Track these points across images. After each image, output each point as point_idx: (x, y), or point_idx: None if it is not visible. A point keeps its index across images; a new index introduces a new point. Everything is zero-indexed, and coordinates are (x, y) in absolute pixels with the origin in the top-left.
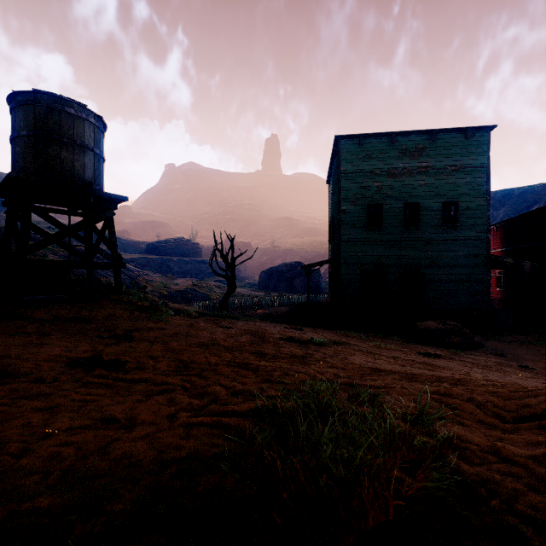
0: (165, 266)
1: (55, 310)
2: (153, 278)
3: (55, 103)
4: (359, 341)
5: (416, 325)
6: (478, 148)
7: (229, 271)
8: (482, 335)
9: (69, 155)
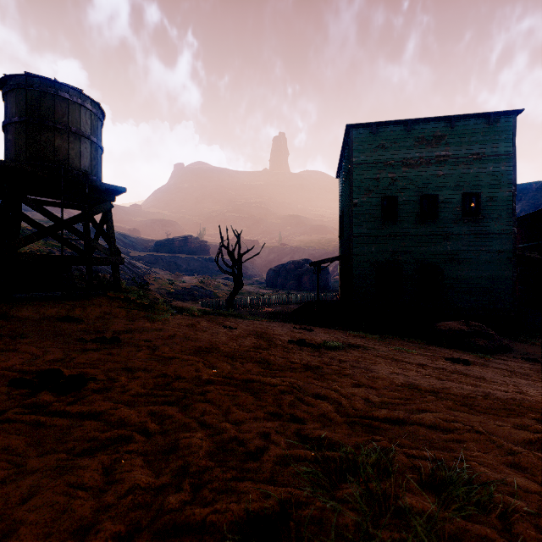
0: (174, 264)
1: (44, 308)
2: (161, 275)
3: (48, 87)
4: (376, 344)
5: (436, 326)
6: (502, 134)
7: (236, 268)
8: (508, 337)
9: (63, 143)
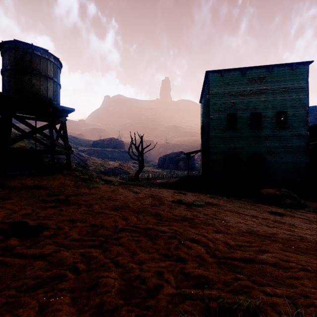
0: (104, 154)
1: (24, 180)
2: (96, 161)
3: (28, 48)
4: (224, 202)
5: (261, 191)
6: (300, 76)
7: (140, 157)
8: (304, 198)
9: (37, 82)
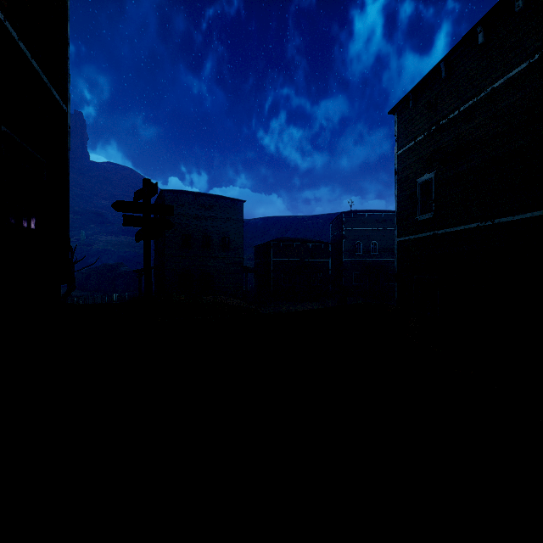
0: None
1: None
2: None
3: None
4: None
5: None
6: (238, 210)
7: None
8: None
9: None
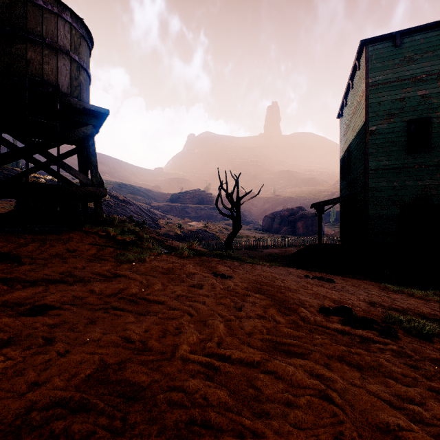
0: (184, 212)
1: None
2: (173, 221)
3: None
4: None
5: None
6: None
7: (235, 212)
8: None
9: (37, 56)
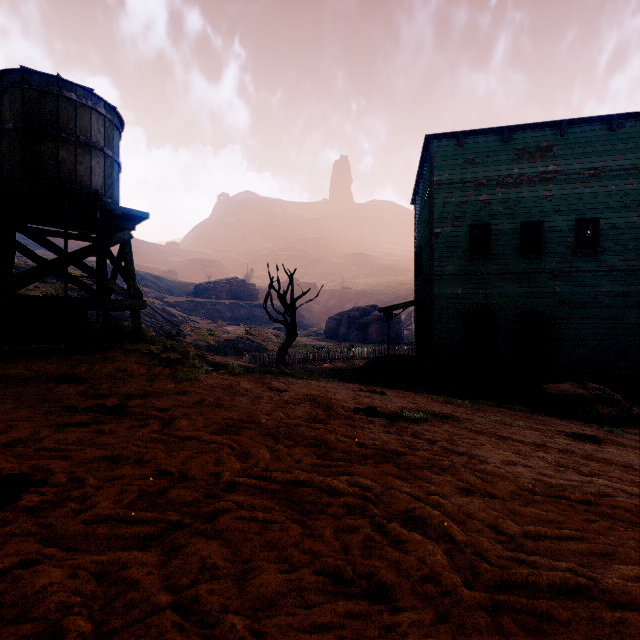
0: (216, 311)
1: (39, 364)
2: (200, 325)
3: (50, 85)
4: (468, 412)
5: (544, 388)
6: (628, 142)
7: (289, 316)
8: (637, 403)
9: (69, 156)
